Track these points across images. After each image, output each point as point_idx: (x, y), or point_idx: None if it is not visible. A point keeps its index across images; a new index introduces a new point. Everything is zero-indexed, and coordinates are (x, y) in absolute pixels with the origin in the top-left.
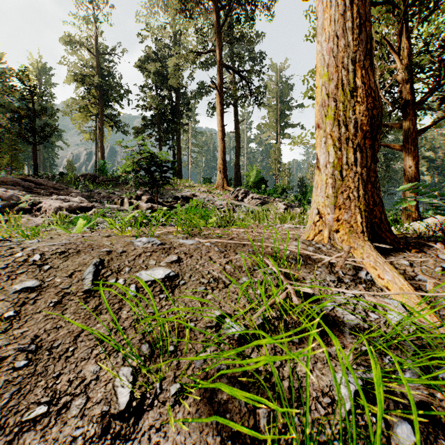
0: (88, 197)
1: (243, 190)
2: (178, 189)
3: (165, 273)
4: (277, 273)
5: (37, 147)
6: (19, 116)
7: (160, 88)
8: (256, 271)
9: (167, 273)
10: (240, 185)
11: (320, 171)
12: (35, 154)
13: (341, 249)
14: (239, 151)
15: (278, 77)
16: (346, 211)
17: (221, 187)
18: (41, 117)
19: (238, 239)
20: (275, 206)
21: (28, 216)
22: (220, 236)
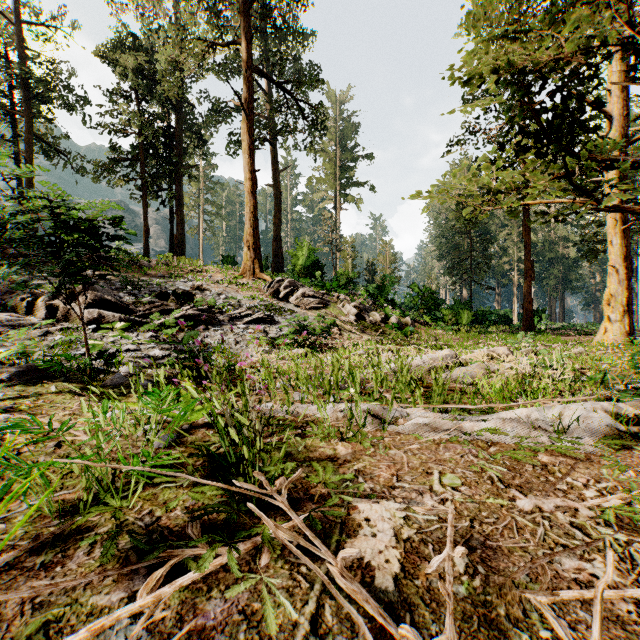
0: None
1: (287, 282)
2: (171, 276)
3: None
4: None
5: None
6: None
7: (145, 100)
8: None
9: None
10: (282, 269)
11: None
12: None
13: None
14: (280, 216)
15: (338, 111)
16: None
17: (250, 273)
18: None
19: None
20: (341, 309)
21: None
22: None
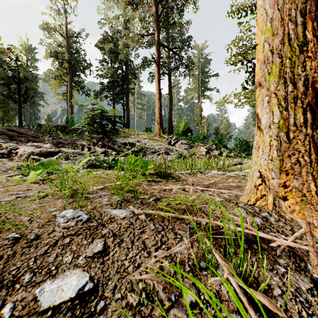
0: (57, 143)
1: (174, 138)
2: (126, 136)
3: (78, 286)
4: (242, 299)
5: (25, 105)
6: (8, 82)
7: (114, 62)
8: (204, 272)
9: (82, 286)
10: (172, 133)
11: (261, 131)
12: (20, 110)
13: (292, 221)
14: (171, 108)
15: (200, 54)
16: (296, 177)
17: (158, 135)
18: (25, 83)
19: (175, 204)
20: (199, 149)
21: (6, 160)
22: (156, 199)
